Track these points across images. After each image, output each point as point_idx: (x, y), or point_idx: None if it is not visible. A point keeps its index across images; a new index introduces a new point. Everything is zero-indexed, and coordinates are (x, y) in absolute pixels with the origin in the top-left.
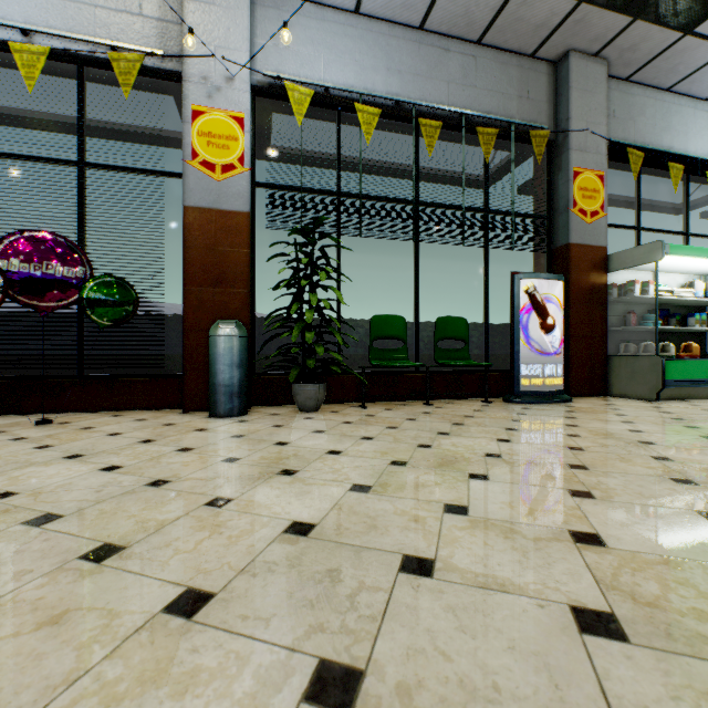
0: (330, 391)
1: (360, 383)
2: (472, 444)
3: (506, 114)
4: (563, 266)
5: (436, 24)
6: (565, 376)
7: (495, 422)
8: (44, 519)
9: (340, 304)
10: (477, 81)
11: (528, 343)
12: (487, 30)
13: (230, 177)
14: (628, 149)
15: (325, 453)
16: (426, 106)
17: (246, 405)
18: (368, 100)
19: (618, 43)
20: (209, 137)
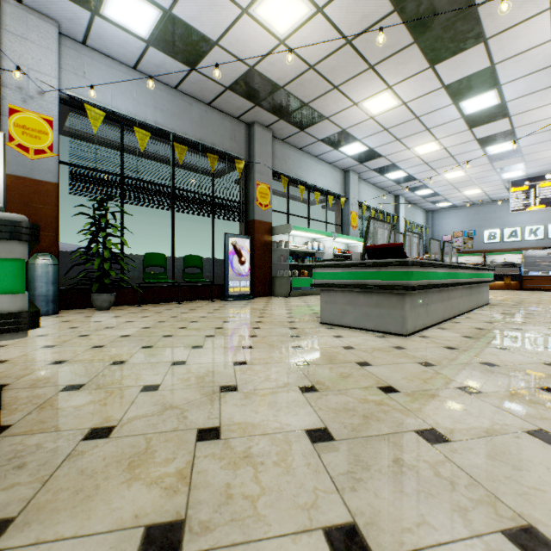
0: (116, 298)
1: (137, 293)
2: (196, 315)
3: (224, 146)
4: (252, 230)
5: (184, 90)
6: (253, 287)
7: (211, 308)
8: (0, 346)
9: (123, 245)
10: (208, 125)
11: (233, 270)
12: (213, 101)
13: (42, 158)
14: (282, 176)
15: (125, 322)
16: (179, 135)
17: (58, 308)
18: (142, 123)
19: (276, 126)
20: (24, 129)
